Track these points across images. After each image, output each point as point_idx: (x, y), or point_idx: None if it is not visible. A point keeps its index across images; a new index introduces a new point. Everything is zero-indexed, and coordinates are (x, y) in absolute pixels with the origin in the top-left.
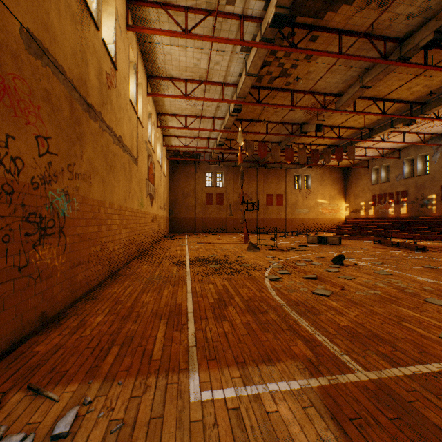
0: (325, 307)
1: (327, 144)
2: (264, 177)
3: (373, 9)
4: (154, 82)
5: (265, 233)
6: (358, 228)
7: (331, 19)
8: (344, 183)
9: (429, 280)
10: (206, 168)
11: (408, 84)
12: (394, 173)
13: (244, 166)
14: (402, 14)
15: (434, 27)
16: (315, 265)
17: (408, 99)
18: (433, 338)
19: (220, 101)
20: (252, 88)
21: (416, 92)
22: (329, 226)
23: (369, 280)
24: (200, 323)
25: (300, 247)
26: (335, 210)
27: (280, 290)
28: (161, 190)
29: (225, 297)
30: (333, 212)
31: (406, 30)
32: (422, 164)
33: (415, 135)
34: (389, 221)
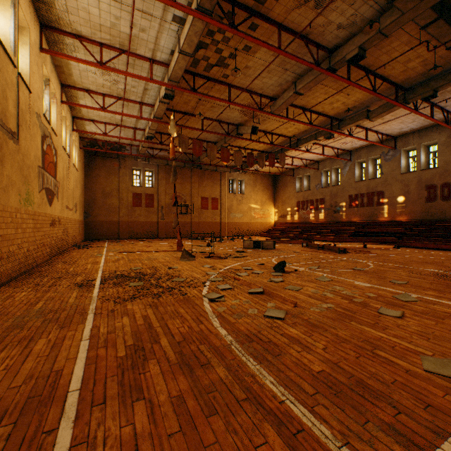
0: (285, 339)
1: (260, 150)
2: (199, 179)
3: (311, 8)
4: (53, 36)
5: (201, 239)
6: (286, 232)
7: (272, 8)
8: (274, 189)
9: (367, 285)
10: (133, 164)
11: (331, 99)
12: (314, 182)
13: (177, 166)
14: (334, 22)
15: (359, 43)
16: (257, 274)
17: (330, 113)
18: (420, 373)
19: (148, 81)
20: (186, 72)
21: (336, 108)
22: (261, 230)
23: (316, 289)
24: (88, 420)
25: (237, 253)
26: (266, 215)
27: (225, 316)
28: (70, 186)
29: (146, 340)
30: (265, 217)
31: (335, 41)
32: (335, 175)
33: (331, 149)
34: (311, 225)
